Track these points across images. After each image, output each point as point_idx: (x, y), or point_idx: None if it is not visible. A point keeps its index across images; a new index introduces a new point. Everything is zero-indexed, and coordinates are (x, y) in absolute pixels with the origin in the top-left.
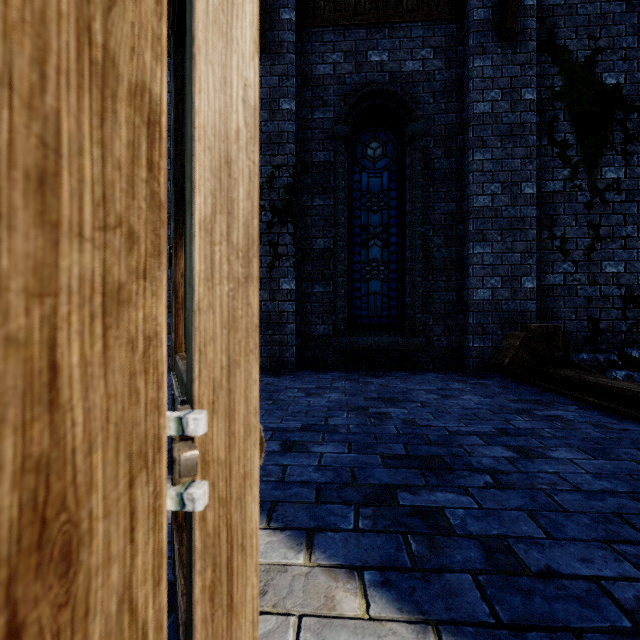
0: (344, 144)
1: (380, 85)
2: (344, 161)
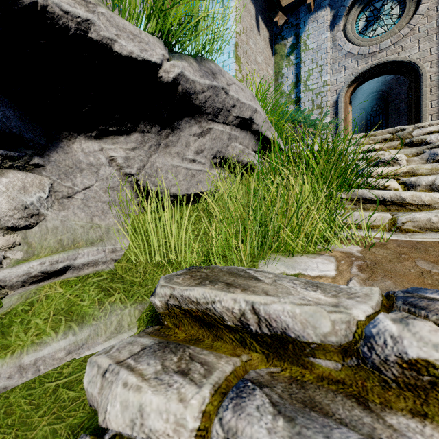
0: (363, 110)
1: (376, 89)
2: (363, 115)
